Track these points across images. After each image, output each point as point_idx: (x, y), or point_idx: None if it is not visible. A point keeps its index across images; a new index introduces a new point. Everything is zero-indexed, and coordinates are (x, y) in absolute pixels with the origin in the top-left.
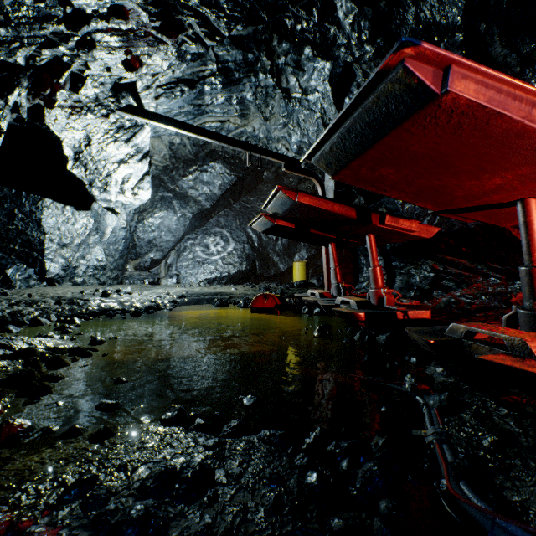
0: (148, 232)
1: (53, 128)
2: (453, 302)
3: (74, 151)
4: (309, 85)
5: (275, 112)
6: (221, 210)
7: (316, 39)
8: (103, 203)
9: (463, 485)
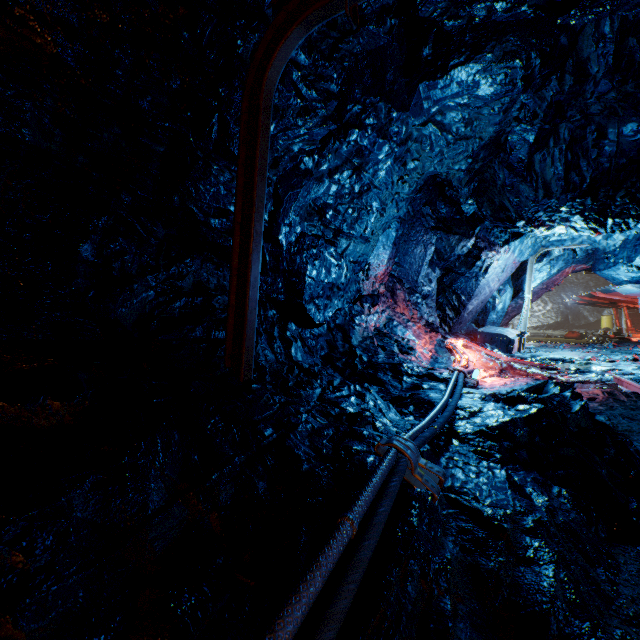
0: None
1: None
2: None
3: None
4: None
5: None
6: None
7: None
8: None
9: None
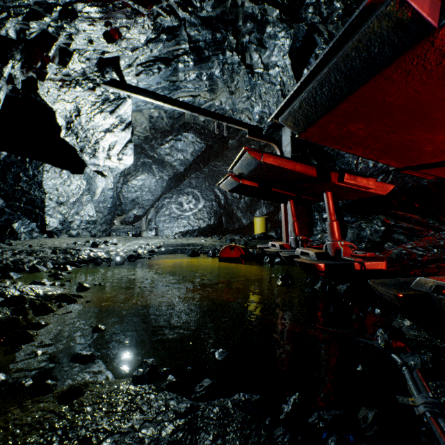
0: (132, 192)
1: (46, 99)
2: (405, 254)
3: (66, 121)
4: (270, 60)
5: (240, 86)
6: (193, 173)
7: (285, 1)
8: (93, 167)
9: None
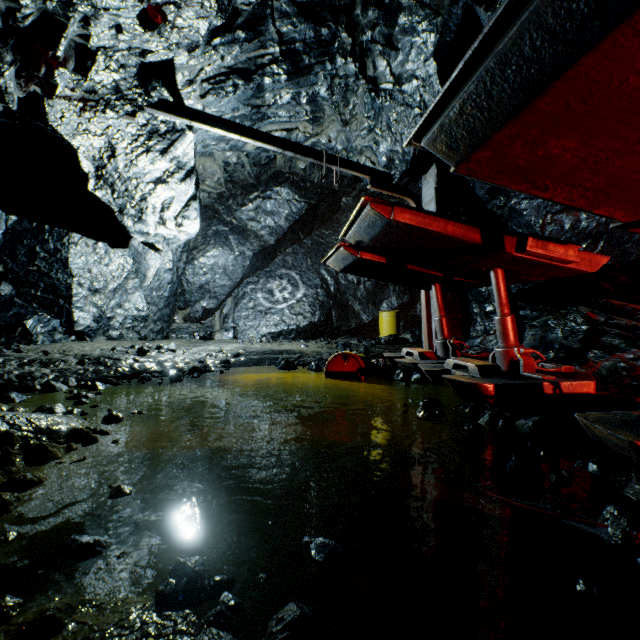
0: (199, 275)
1: (60, 130)
2: (623, 368)
3: (95, 165)
4: (404, 69)
5: (358, 113)
6: (288, 247)
7: None
8: (139, 237)
9: None
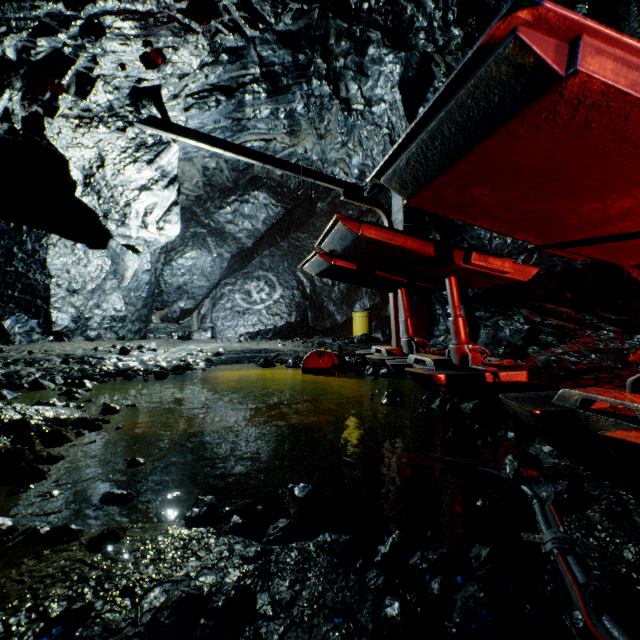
0: (177, 276)
1: (56, 144)
2: (554, 361)
3: (84, 174)
4: (374, 93)
5: (332, 128)
6: (266, 249)
7: (388, 23)
8: (121, 240)
9: (609, 622)
